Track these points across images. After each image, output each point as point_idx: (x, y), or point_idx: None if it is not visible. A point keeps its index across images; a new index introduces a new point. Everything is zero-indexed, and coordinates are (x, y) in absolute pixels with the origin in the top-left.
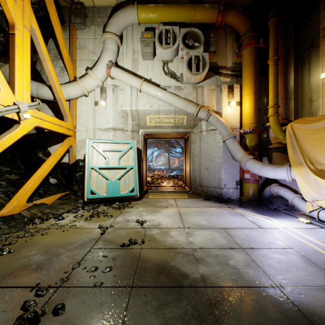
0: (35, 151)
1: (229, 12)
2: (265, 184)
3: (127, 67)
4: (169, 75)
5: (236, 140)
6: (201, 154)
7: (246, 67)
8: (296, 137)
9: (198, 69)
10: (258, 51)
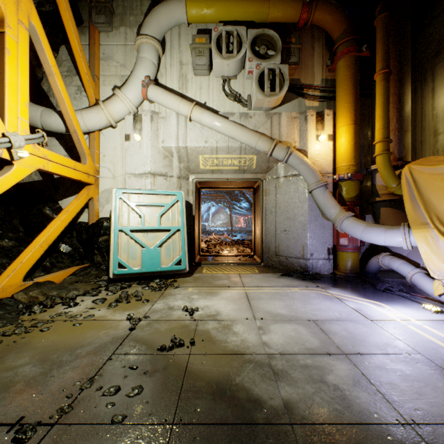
0: (40, 206)
1: (317, 7)
2: (368, 253)
3: (172, 86)
4: (232, 98)
5: (328, 190)
6: (277, 210)
7: (342, 85)
8: (417, 185)
9: (273, 89)
10: (360, 62)
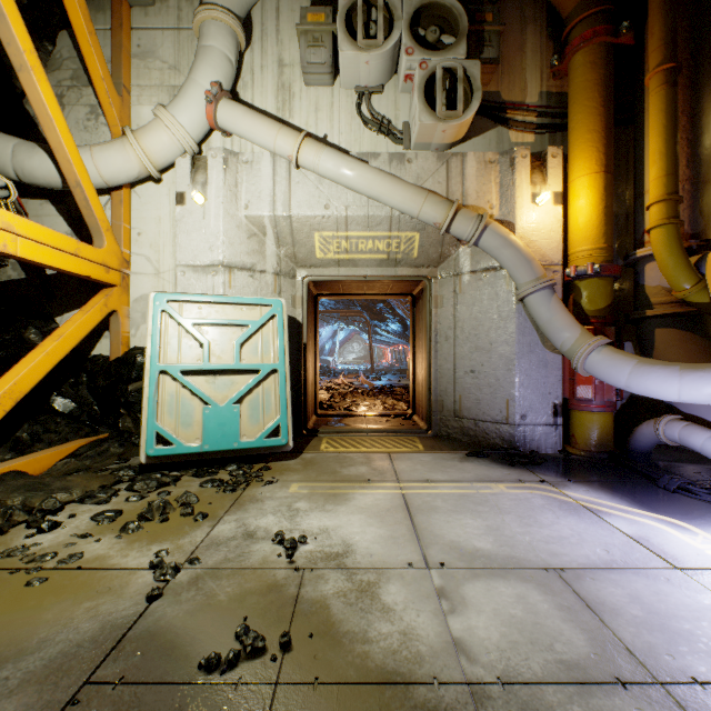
0: (18, 326)
1: None
2: (626, 413)
3: (264, 106)
4: (375, 127)
5: (556, 296)
6: (458, 334)
7: (582, 99)
8: None
9: (451, 107)
10: (613, 58)
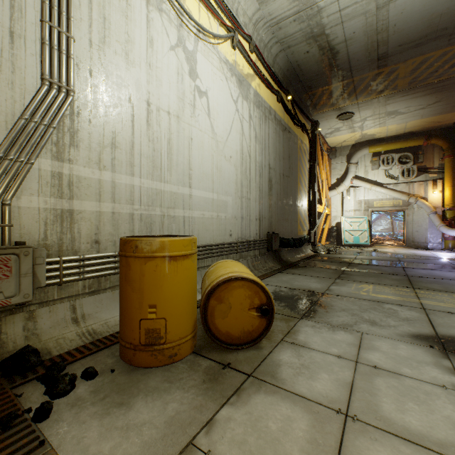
0: None
1: (431, 140)
2: None
3: (361, 176)
4: (389, 177)
5: (436, 215)
6: (413, 223)
7: (446, 170)
8: None
9: (409, 174)
10: None
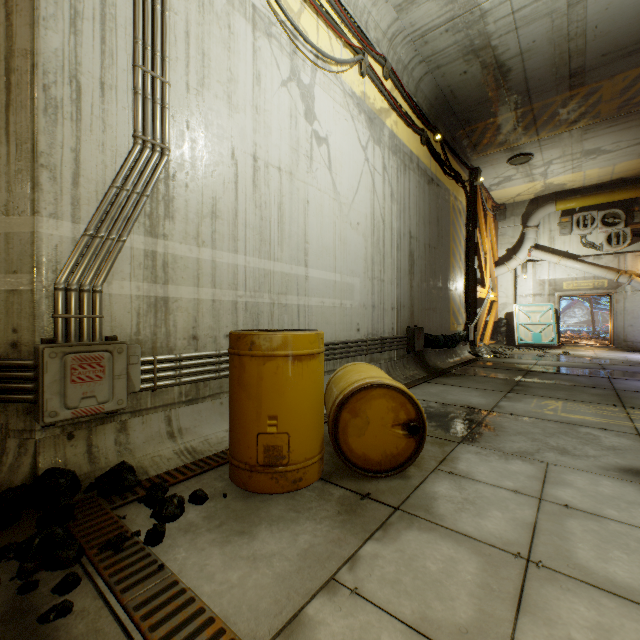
0: None
1: None
2: None
3: (543, 244)
4: (587, 246)
5: None
6: (624, 313)
7: None
8: None
9: (618, 241)
10: None
